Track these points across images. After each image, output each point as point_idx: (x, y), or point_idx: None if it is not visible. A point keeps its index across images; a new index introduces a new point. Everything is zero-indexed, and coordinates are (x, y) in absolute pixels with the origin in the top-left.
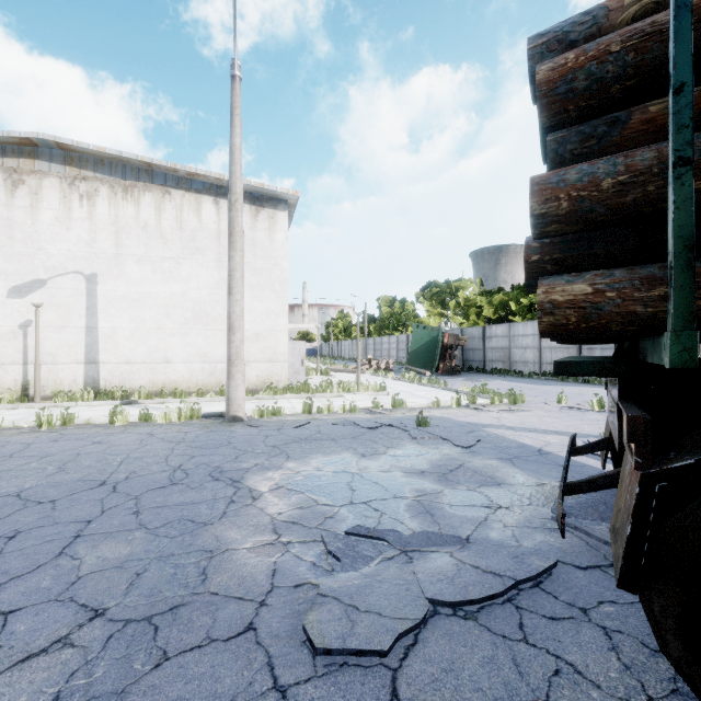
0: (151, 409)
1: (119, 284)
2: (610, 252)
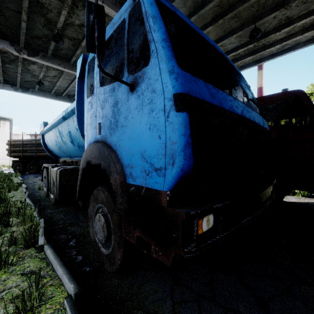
0: None
1: None
2: (11, 152)
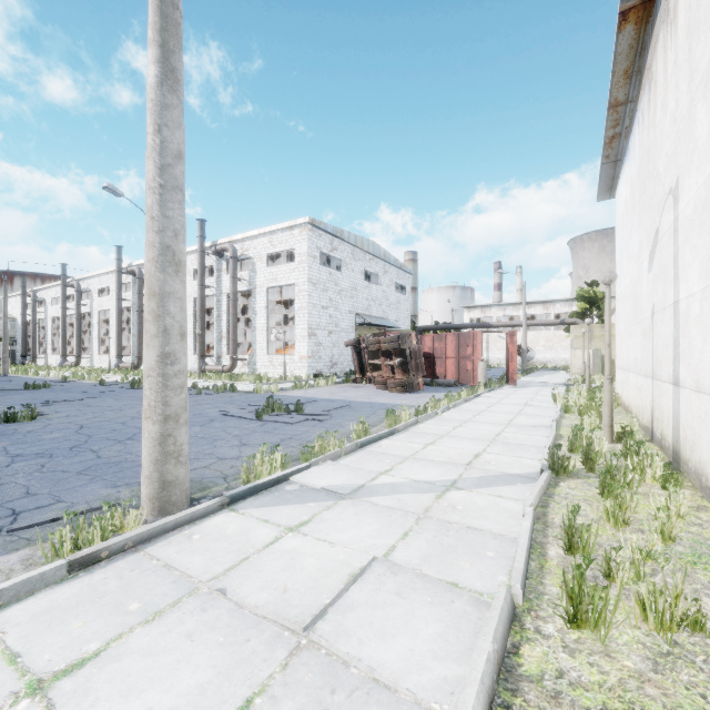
0: (446, 481)
1: (692, 179)
2: None
